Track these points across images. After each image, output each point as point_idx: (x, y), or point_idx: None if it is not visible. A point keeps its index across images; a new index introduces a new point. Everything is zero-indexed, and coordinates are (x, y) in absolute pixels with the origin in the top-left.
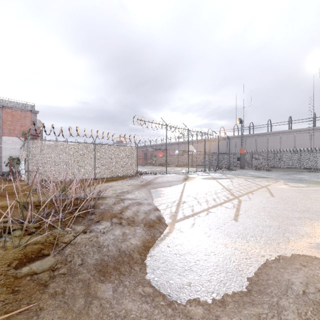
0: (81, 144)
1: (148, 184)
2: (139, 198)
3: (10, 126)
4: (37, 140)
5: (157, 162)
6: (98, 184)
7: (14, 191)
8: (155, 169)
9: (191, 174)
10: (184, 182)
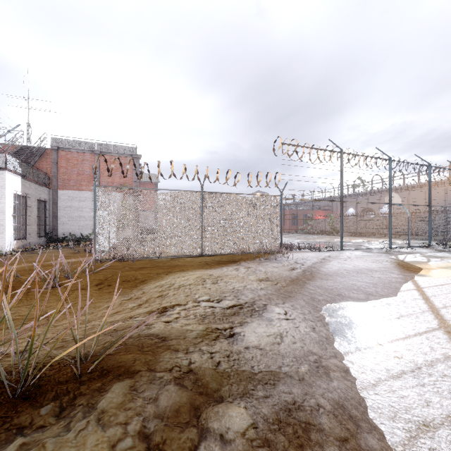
0: (179, 192)
1: (309, 277)
2: (288, 367)
3: (109, 178)
4: (109, 186)
5: (314, 228)
6: (194, 271)
7: (35, 278)
8: (314, 240)
9: (401, 252)
10: (407, 278)
